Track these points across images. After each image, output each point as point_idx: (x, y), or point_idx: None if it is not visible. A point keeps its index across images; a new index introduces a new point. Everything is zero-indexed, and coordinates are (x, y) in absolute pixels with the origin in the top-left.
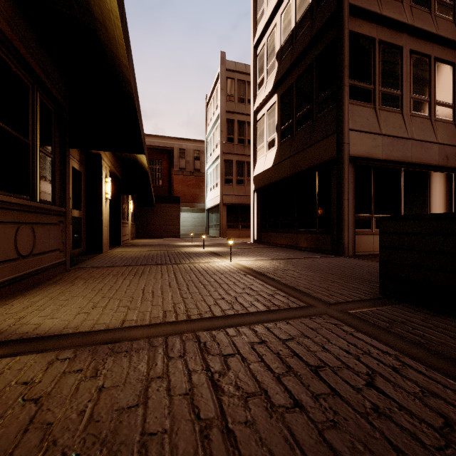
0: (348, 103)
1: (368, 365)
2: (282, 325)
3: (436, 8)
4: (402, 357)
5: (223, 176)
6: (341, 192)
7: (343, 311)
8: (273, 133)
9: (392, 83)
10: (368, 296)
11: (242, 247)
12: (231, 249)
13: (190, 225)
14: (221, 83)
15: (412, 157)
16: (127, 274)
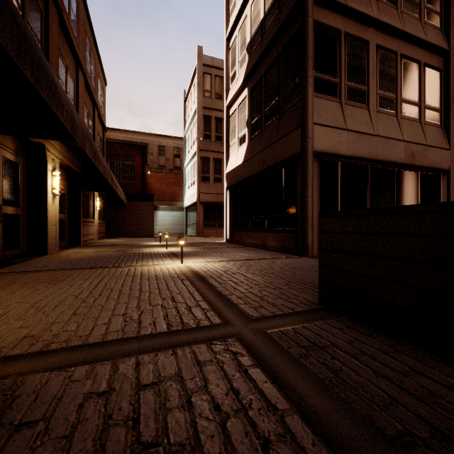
0: (312, 96)
1: (230, 436)
2: (163, 357)
3: (402, 4)
4: (292, 415)
5: (199, 173)
6: (305, 189)
7: (260, 331)
8: (244, 128)
9: (359, 78)
10: (304, 307)
11: (209, 247)
12: (182, 249)
13: (169, 224)
14: (197, 77)
15: (378, 154)
16: (42, 281)
